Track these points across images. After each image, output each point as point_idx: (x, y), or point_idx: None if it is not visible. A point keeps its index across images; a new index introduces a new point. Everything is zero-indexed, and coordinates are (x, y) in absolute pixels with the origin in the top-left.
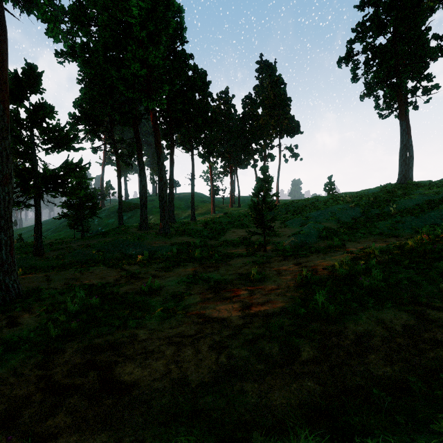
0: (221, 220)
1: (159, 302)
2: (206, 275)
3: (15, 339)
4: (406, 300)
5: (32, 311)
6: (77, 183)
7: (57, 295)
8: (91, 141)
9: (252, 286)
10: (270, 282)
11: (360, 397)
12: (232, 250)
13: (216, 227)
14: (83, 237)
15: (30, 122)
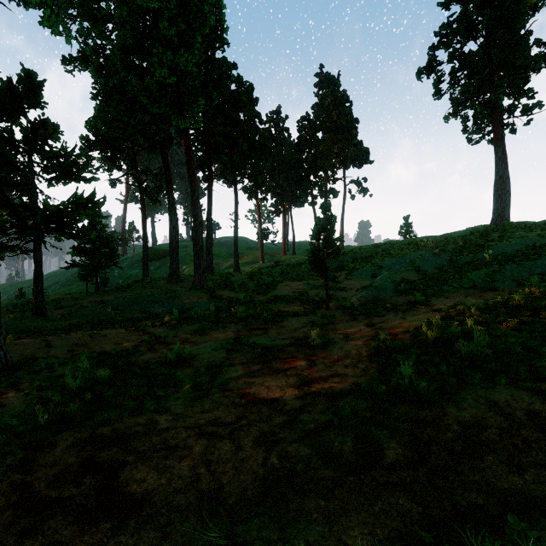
0: (272, 270)
1: (189, 375)
2: (252, 340)
3: None
4: (525, 375)
5: (21, 388)
6: (89, 223)
7: (56, 366)
8: (108, 171)
9: (313, 354)
10: (336, 348)
11: (485, 528)
12: (286, 308)
13: (265, 279)
14: (97, 291)
15: (28, 144)
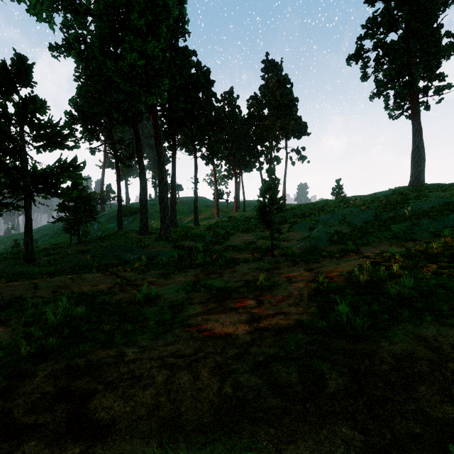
0: (226, 224)
1: (154, 313)
2: (209, 282)
3: None
4: (448, 312)
5: (9, 324)
6: (72, 184)
7: (41, 304)
8: (88, 141)
9: (261, 294)
10: (281, 289)
11: None
12: (238, 256)
13: (220, 231)
14: (79, 241)
15: (19, 117)
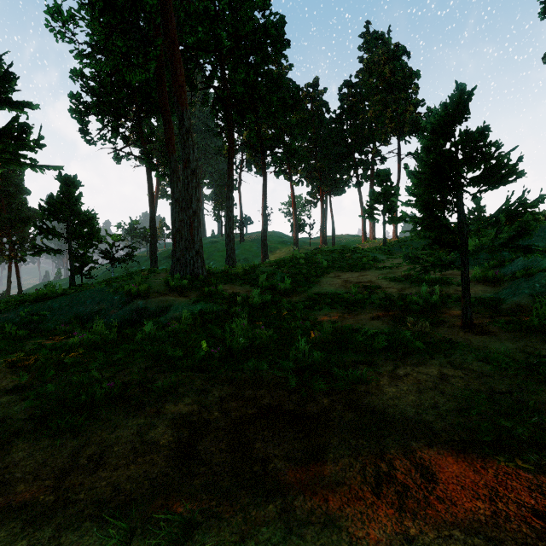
0: (311, 257)
1: None
2: None
3: None
4: None
5: None
6: (61, 193)
7: None
8: (109, 142)
9: None
10: None
11: None
12: (349, 320)
13: (300, 267)
14: (72, 285)
15: None
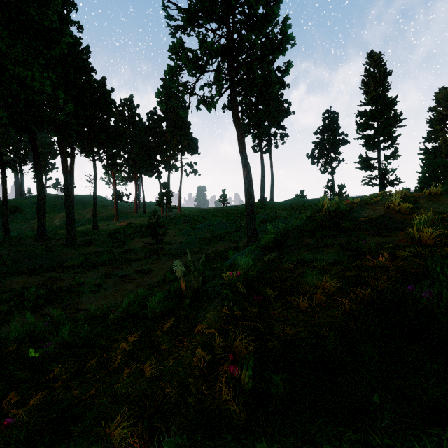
0: (126, 230)
1: (87, 289)
2: (115, 273)
3: (4, 312)
4: None
5: None
6: None
7: None
8: None
9: (144, 275)
10: (155, 273)
11: None
12: (134, 256)
13: (120, 237)
14: None
15: None
